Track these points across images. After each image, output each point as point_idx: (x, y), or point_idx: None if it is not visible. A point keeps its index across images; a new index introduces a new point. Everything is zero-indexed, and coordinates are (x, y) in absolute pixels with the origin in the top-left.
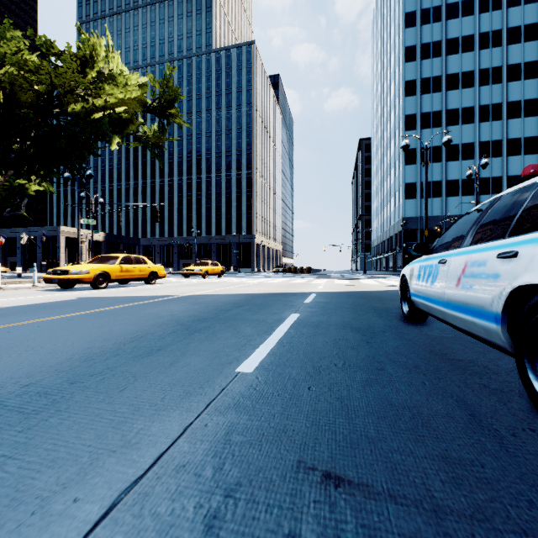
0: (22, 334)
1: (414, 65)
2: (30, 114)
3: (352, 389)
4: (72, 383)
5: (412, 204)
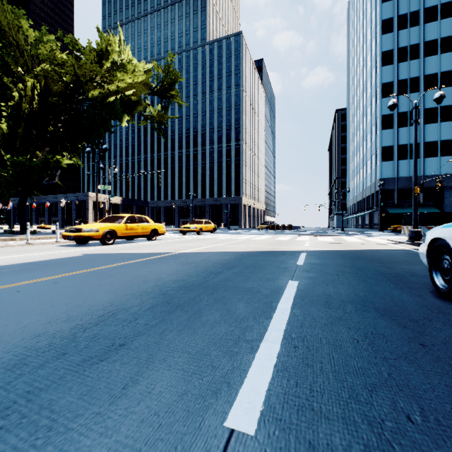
0: None
1: (391, 36)
2: (60, 101)
3: None
4: None
5: (389, 166)
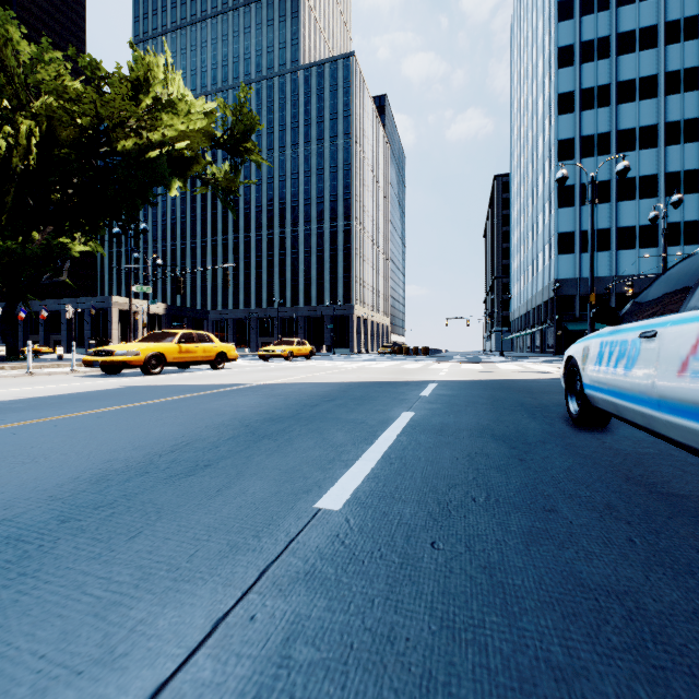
0: (29, 437)
1: (571, 71)
2: (72, 155)
3: (507, 549)
4: (64, 521)
5: (568, 261)
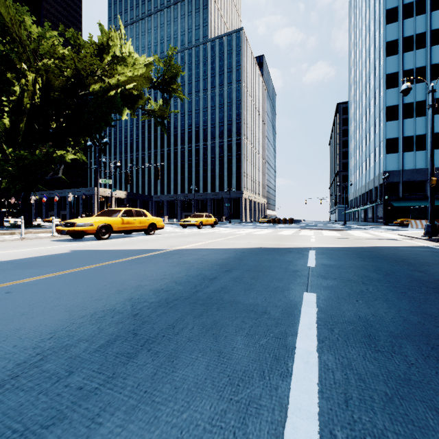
0: None
1: (396, 25)
2: (62, 96)
3: None
4: None
5: (393, 158)
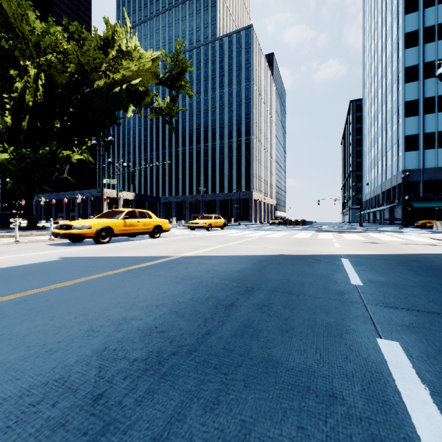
0: None
1: (416, 15)
2: (65, 92)
3: None
4: None
5: (413, 156)
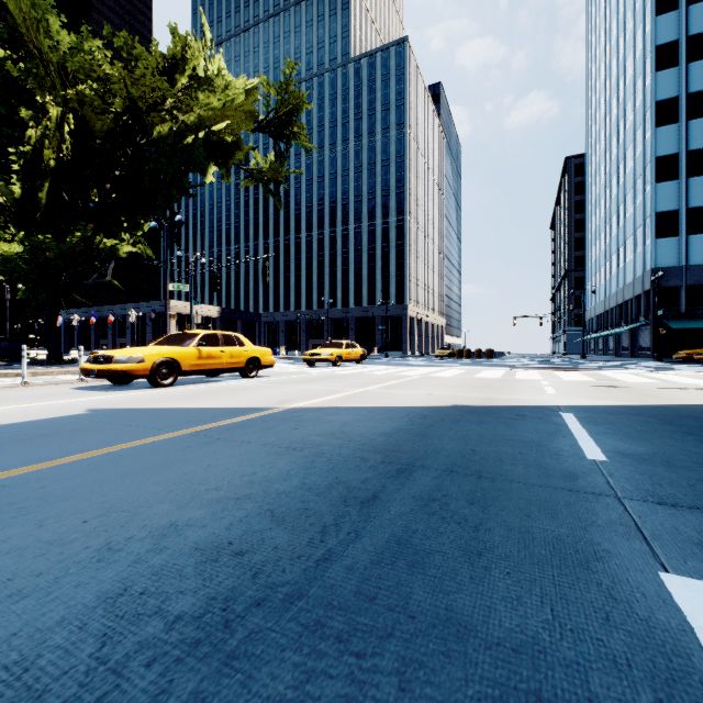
0: None
1: (674, 16)
2: (107, 145)
3: None
4: None
5: (670, 246)
